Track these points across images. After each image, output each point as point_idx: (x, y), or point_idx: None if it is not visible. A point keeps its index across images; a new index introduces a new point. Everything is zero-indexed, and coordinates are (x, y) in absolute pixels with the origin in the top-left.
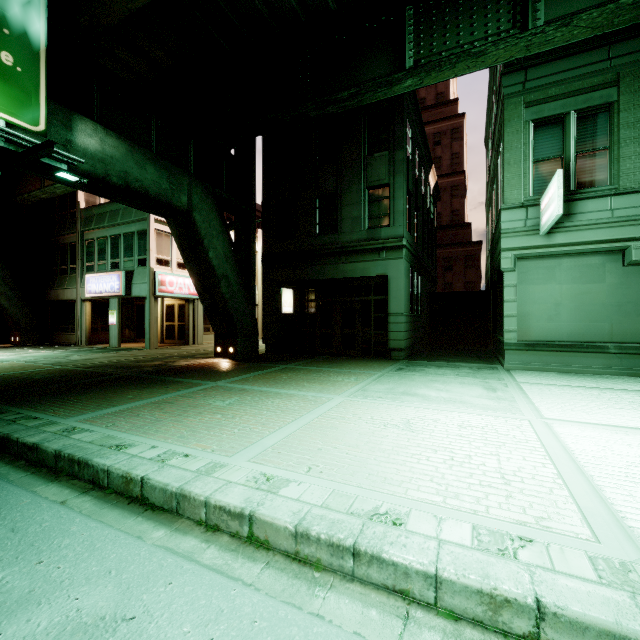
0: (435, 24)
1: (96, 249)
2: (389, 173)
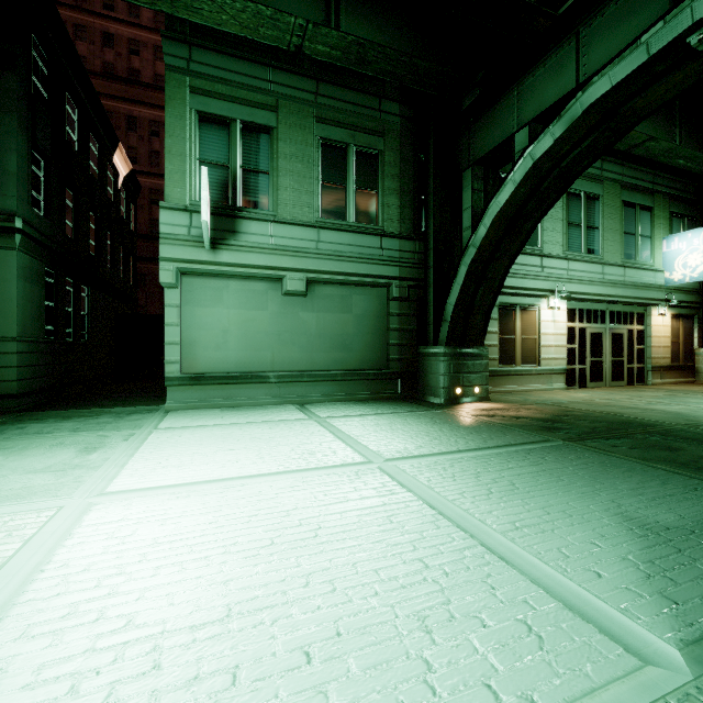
0: None
1: None
2: None
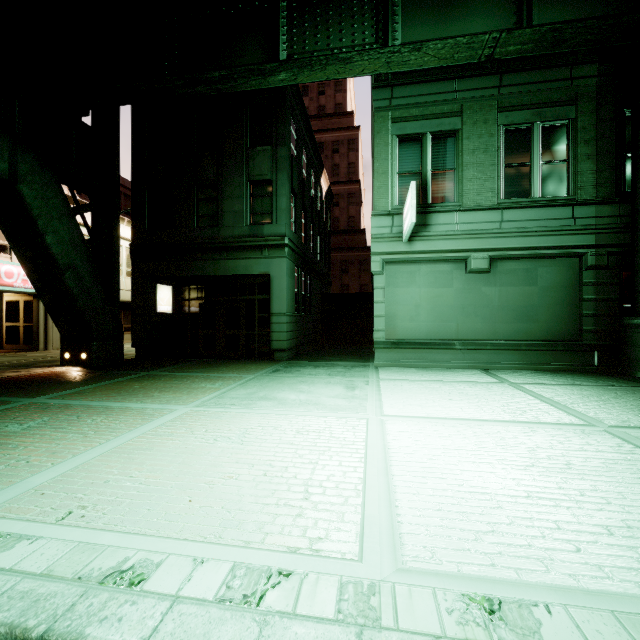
0: (307, 22)
1: None
2: (272, 169)
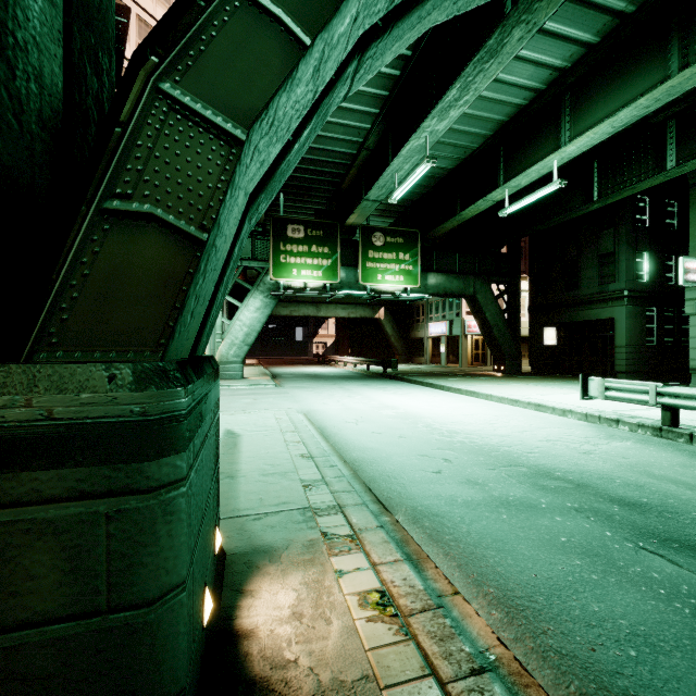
0: (610, 170)
1: (434, 307)
2: (614, 244)
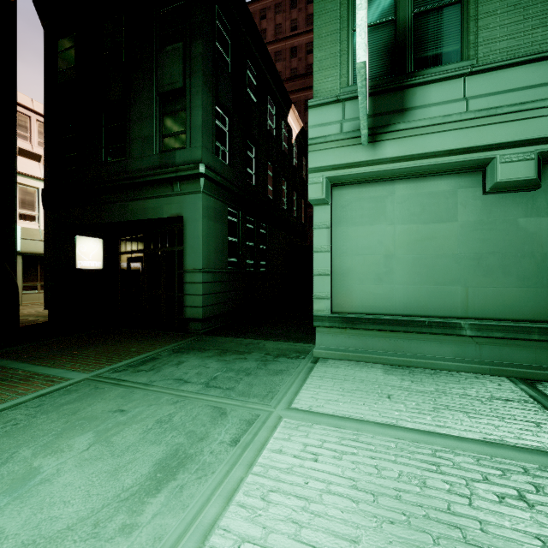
0: None
1: None
2: (185, 73)
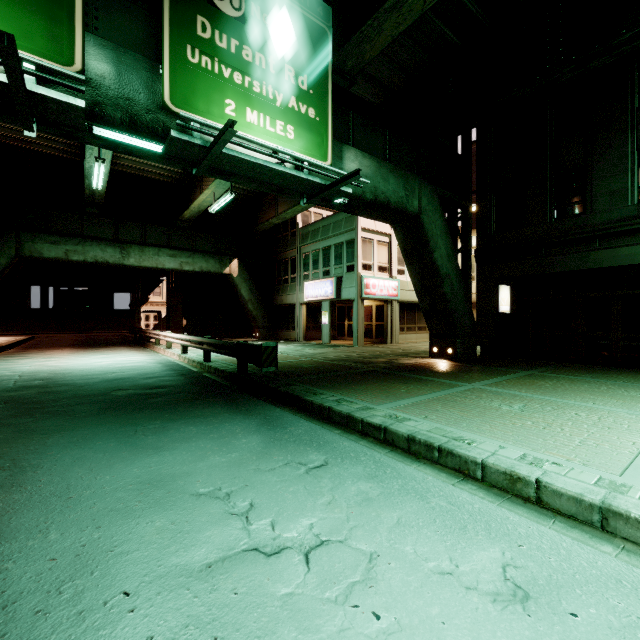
0: None
1: (311, 260)
2: None
